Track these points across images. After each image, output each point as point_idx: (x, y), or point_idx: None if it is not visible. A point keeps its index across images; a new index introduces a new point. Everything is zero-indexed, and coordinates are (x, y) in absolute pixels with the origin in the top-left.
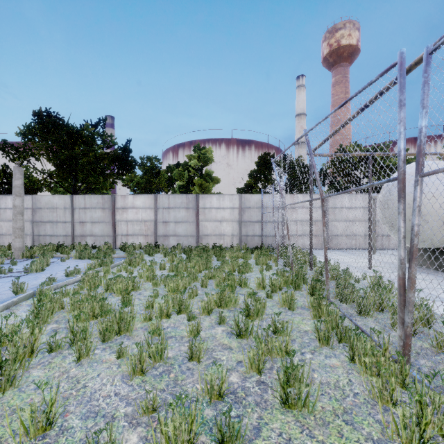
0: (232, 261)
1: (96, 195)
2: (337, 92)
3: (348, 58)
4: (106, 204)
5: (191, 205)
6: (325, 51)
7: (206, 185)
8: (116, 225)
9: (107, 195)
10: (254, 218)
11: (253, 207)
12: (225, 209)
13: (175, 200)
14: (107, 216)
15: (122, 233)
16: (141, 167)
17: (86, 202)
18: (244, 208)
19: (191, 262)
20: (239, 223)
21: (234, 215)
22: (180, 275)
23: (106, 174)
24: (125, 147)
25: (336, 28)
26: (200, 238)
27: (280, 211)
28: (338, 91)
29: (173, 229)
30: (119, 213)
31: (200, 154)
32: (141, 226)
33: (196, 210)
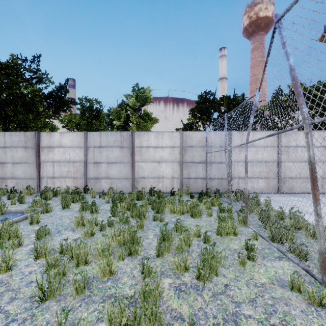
0: (178, 234)
1: (18, 133)
2: (255, 56)
3: (265, 28)
4: (29, 142)
5: (125, 144)
6: (245, 23)
7: (144, 124)
8: (40, 166)
9: (30, 133)
10: (197, 159)
11: (196, 146)
12: (164, 148)
13: (108, 138)
14: (30, 156)
15: (47, 175)
16: (80, 108)
17: (6, 140)
18: (186, 147)
19: (111, 226)
20: (180, 164)
21: (174, 155)
22: (53, 295)
23: (39, 112)
24: (59, 84)
25: (255, 2)
26: (135, 181)
27: (226, 151)
28: (256, 55)
29: (106, 170)
30: (44, 152)
31: (138, 92)
32: (69, 167)
33: (131, 149)
